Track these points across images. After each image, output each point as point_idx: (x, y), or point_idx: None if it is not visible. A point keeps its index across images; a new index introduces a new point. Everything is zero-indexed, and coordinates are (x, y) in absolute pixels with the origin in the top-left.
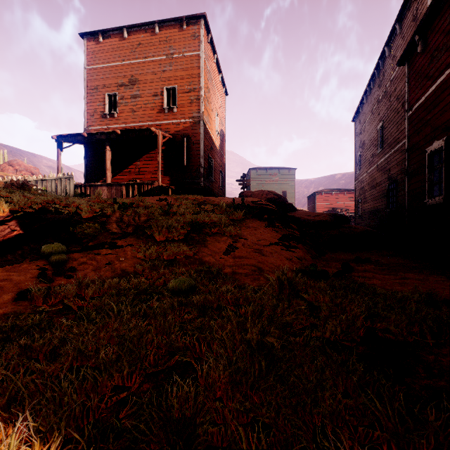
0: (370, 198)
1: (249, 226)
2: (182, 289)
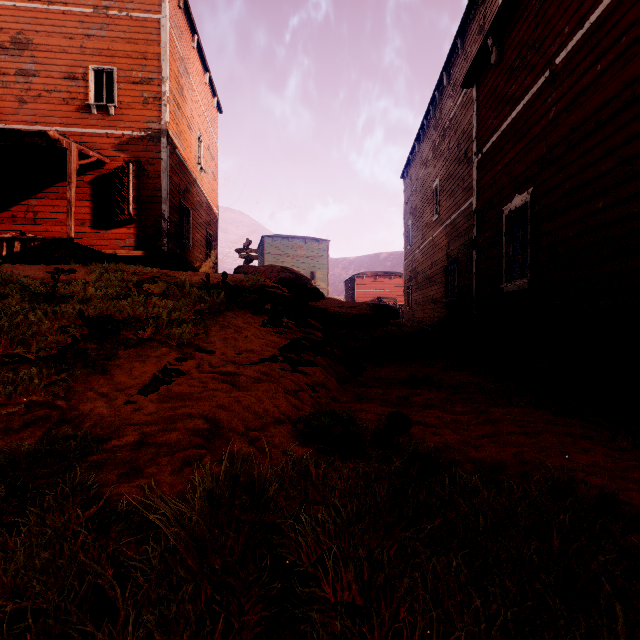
0: (424, 284)
1: (231, 324)
2: None
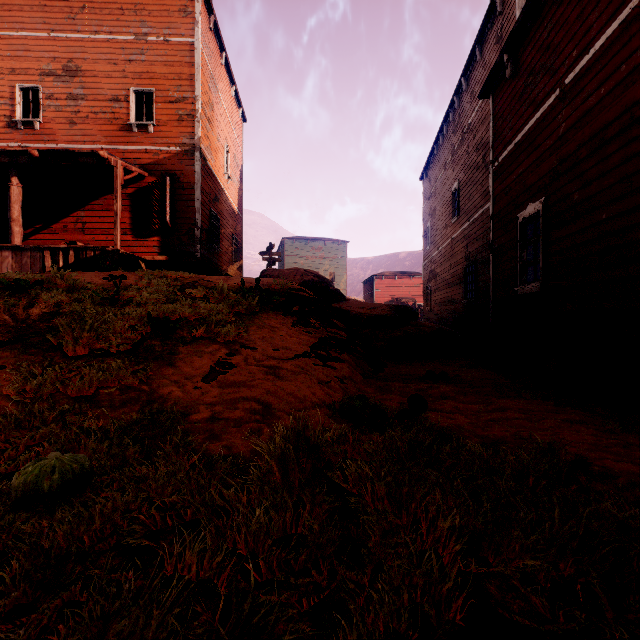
0: (443, 285)
1: (266, 324)
2: (41, 491)
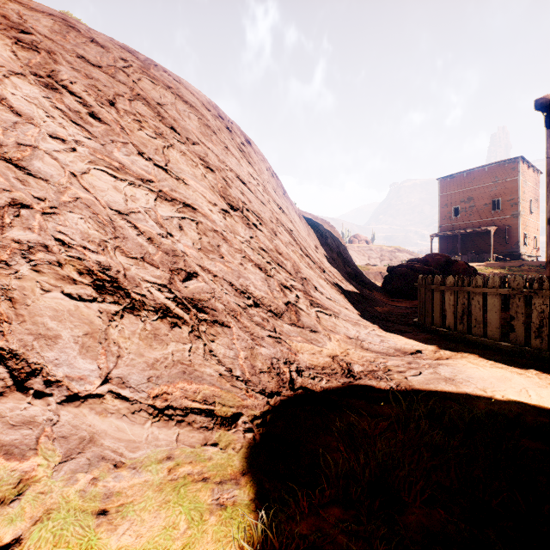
0: None
1: None
2: None
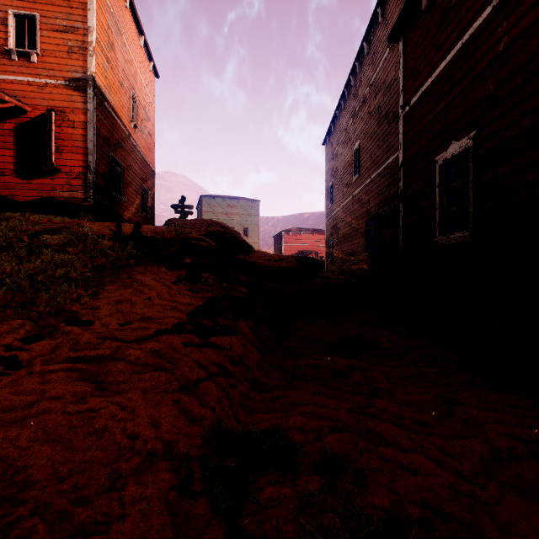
0: (345, 238)
1: (136, 281)
2: None
